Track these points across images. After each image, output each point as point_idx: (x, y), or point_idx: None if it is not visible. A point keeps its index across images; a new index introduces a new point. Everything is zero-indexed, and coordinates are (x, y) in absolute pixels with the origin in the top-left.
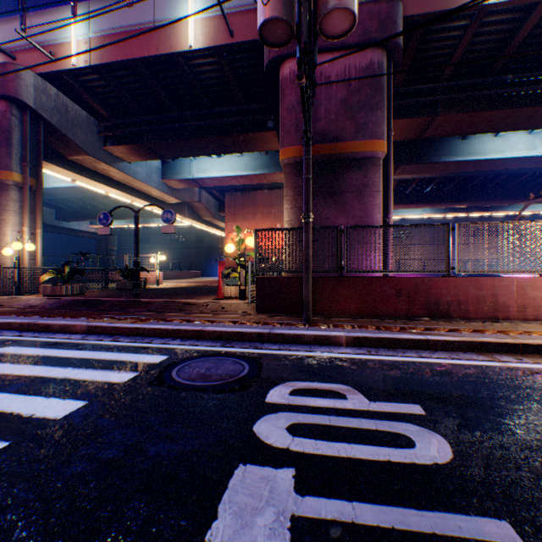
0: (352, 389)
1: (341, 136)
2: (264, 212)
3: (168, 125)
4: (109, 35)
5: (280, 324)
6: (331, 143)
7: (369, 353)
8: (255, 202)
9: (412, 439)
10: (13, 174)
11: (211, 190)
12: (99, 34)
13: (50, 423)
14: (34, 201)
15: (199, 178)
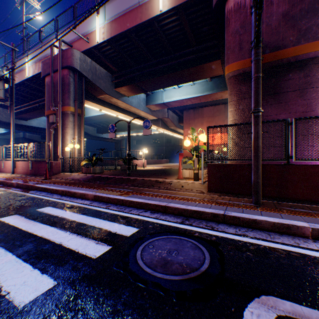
0: None
1: (282, 44)
2: (208, 121)
3: (148, 70)
4: (114, 20)
5: (231, 205)
6: (272, 52)
7: None
8: (202, 115)
9: None
10: (70, 108)
11: (174, 110)
12: (109, 20)
13: (8, 315)
14: (80, 121)
15: (167, 102)
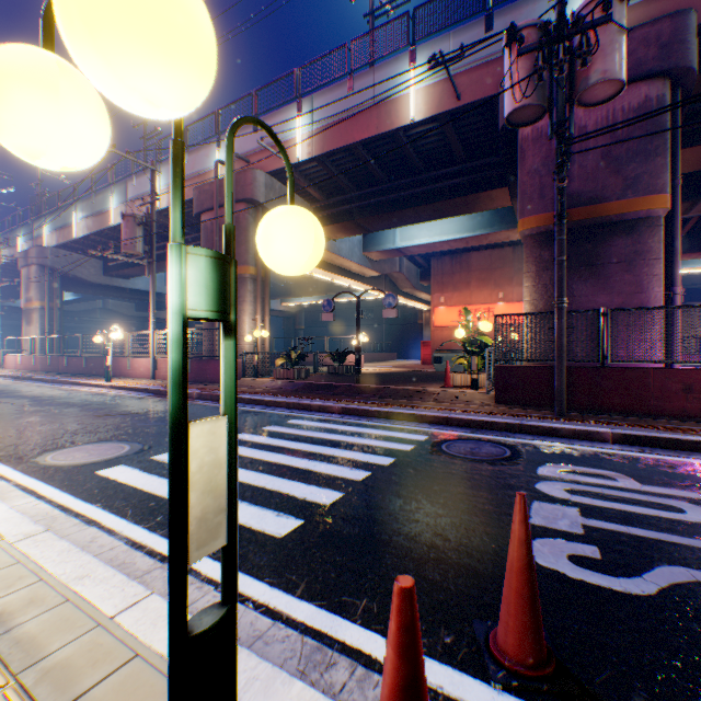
0: (622, 475)
1: (601, 196)
2: (480, 279)
3: (378, 199)
4: (330, 124)
5: (529, 417)
6: (587, 206)
7: (641, 451)
8: (468, 267)
9: (683, 509)
10: (250, 268)
11: (412, 256)
12: (320, 125)
13: (384, 467)
14: (262, 290)
15: (403, 247)
